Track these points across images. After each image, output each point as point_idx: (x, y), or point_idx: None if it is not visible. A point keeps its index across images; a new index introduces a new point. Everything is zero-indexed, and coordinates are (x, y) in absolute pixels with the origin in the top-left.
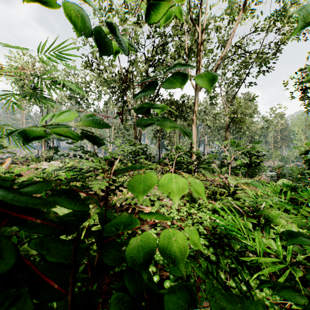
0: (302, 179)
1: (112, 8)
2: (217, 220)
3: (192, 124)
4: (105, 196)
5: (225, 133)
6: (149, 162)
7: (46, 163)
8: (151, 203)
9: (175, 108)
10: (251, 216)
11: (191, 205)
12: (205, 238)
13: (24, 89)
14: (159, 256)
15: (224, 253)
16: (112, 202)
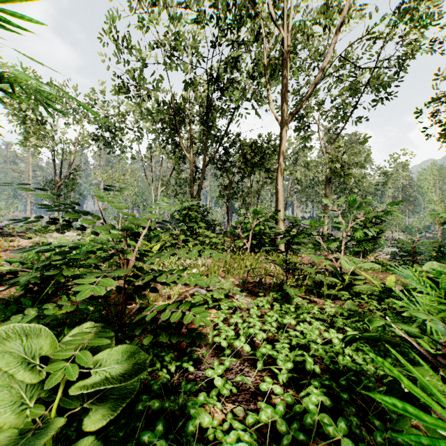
0: (439, 258)
1: (157, 1)
2: (334, 340)
3: (277, 176)
4: (121, 302)
5: (325, 191)
6: (212, 234)
7: (58, 236)
8: (214, 305)
9: (252, 153)
10: (442, 359)
11: (283, 308)
12: (315, 376)
13: (28, 126)
14: (229, 444)
15: (375, 437)
16: (148, 302)
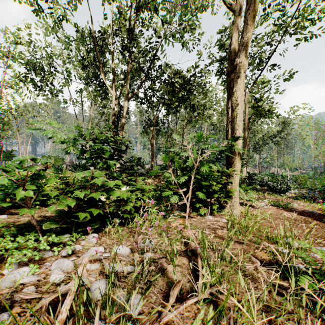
0: None
1: None
2: None
3: (234, 79)
4: None
5: (245, 131)
6: (113, 182)
7: None
8: None
9: (179, 81)
10: None
11: None
12: None
13: None
14: None
15: None
16: None
